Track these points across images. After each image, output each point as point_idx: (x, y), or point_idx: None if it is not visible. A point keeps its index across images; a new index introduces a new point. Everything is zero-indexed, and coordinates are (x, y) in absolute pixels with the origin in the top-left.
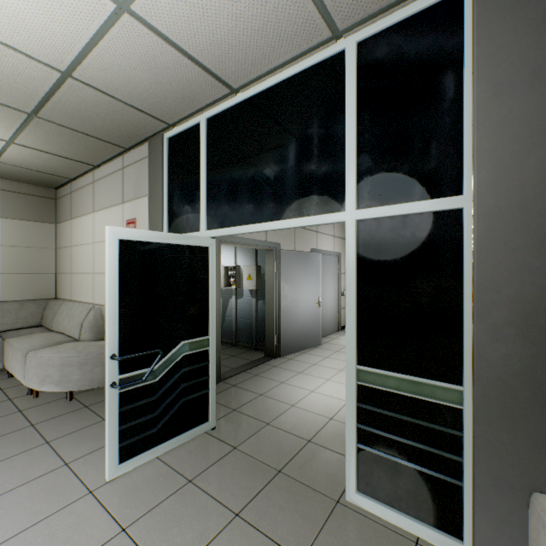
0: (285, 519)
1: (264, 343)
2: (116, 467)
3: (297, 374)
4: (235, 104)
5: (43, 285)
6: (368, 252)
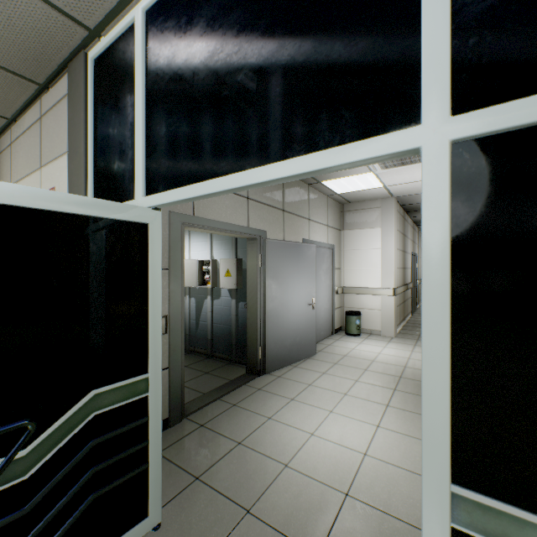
0: None
1: (245, 355)
2: None
3: (288, 401)
4: None
5: None
6: (482, 215)
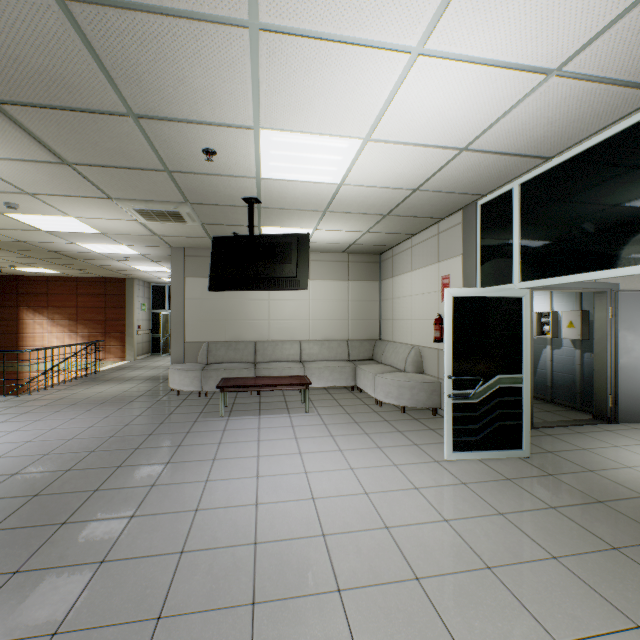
0: (601, 525)
1: (592, 404)
2: (450, 453)
3: None
4: (549, 168)
5: (371, 329)
6: None
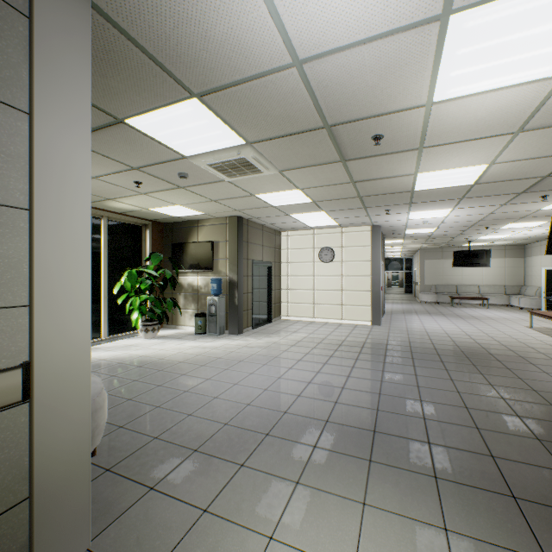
0: None
1: None
2: None
3: None
4: None
5: (518, 280)
6: None
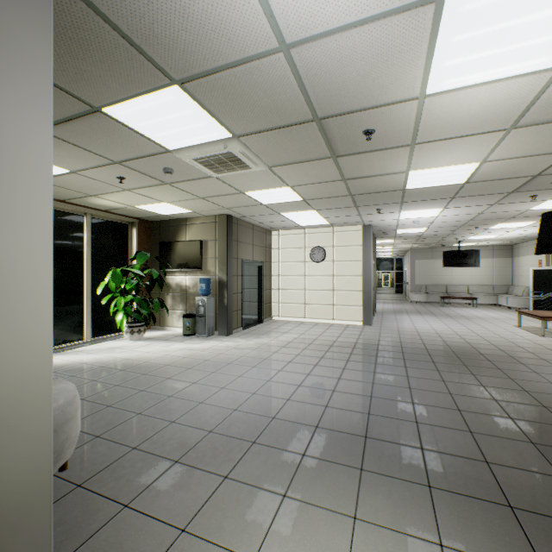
0: None
1: None
2: None
3: None
4: None
5: (506, 280)
6: None
